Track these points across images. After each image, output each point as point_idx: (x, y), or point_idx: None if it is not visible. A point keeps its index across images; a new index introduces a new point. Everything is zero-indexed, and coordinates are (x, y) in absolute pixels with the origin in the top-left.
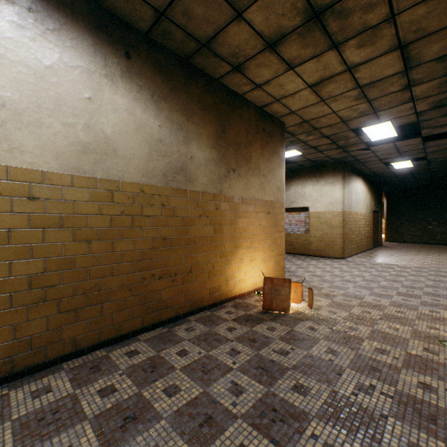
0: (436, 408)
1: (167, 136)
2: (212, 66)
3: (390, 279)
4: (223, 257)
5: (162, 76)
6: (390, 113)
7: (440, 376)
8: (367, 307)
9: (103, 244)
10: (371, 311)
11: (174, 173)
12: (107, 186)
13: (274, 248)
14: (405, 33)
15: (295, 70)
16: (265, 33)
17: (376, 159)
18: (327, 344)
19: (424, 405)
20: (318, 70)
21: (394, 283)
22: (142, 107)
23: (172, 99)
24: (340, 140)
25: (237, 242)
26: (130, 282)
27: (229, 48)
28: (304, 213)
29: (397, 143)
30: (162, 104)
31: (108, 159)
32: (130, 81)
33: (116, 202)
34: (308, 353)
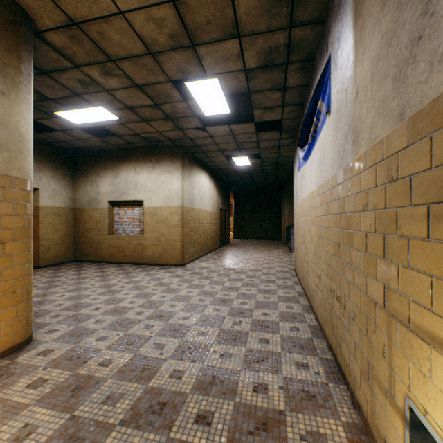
0: None
1: None
2: None
3: (220, 299)
4: None
5: None
6: (215, 58)
7: None
8: (142, 423)
9: None
10: None
11: None
12: None
13: None
14: None
15: None
16: None
17: (217, 149)
18: None
19: None
20: None
21: (222, 306)
22: None
23: None
24: (164, 103)
25: None
26: None
27: None
28: (139, 208)
29: (233, 127)
30: None
31: None
32: None
33: None
34: None
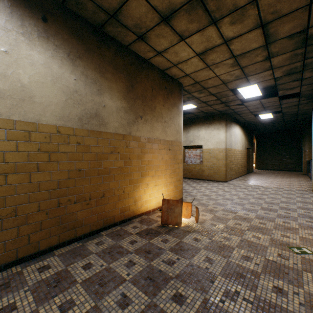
0: (286, 312)
1: (83, 88)
2: (121, 35)
3: (256, 197)
4: (132, 183)
5: (77, 39)
6: (257, 78)
7: (290, 280)
8: (239, 220)
9: (19, 176)
10: (242, 223)
11: (89, 118)
12: (24, 127)
13: (173, 176)
14: (265, 14)
15: (185, 41)
16: (159, 8)
17: (248, 112)
18: (206, 253)
19: (277, 309)
20: (202, 41)
21: (259, 200)
22: (59, 63)
23: (87, 58)
24: (223, 97)
25: (143, 172)
26: (47, 207)
27: (132, 20)
28: (199, 149)
29: (262, 100)
30: (77, 62)
31: (25, 104)
32: (47, 40)
33: (33, 140)
34: (190, 262)
